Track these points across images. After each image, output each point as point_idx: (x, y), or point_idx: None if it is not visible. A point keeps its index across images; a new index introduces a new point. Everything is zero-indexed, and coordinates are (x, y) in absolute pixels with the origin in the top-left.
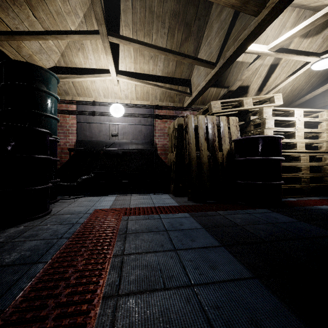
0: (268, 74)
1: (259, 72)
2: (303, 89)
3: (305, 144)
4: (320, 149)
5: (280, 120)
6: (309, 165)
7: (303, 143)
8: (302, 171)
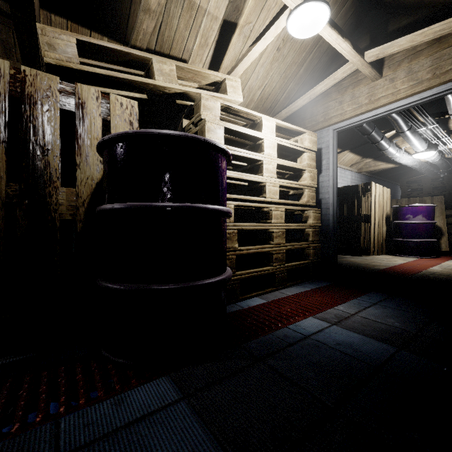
0: (220, 44)
1: (201, 29)
2: (277, 101)
3: (280, 190)
4: (299, 200)
5: (236, 133)
6: (285, 227)
7: (275, 186)
8: (274, 241)
